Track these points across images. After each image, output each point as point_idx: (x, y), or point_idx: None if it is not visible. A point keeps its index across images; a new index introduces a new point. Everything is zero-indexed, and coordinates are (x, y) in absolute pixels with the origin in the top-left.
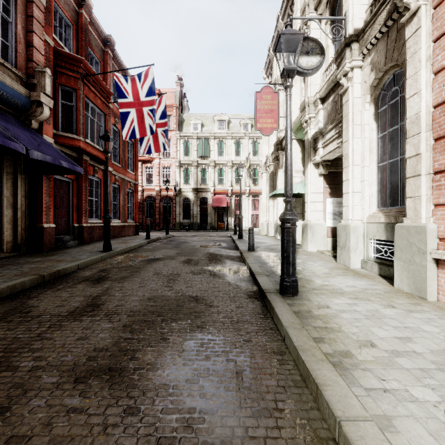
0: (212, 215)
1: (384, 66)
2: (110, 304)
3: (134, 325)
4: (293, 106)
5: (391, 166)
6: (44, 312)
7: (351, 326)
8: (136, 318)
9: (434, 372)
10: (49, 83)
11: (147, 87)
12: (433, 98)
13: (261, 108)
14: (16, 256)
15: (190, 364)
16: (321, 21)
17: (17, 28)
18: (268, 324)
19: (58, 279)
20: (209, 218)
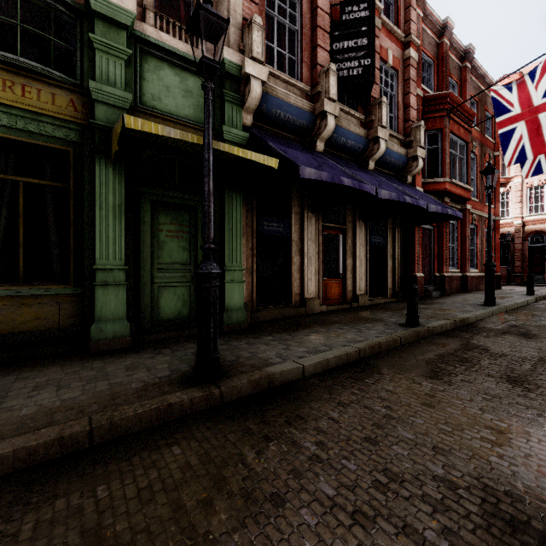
0: None
1: None
2: None
3: None
4: None
5: None
6: (505, 353)
7: None
8: None
9: None
10: (422, 135)
11: (545, 83)
12: None
13: None
14: (399, 302)
15: None
16: None
17: (398, 98)
18: None
19: (467, 326)
20: None
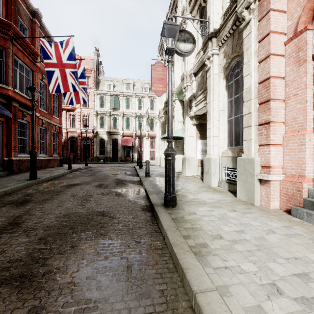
0: (121, 151)
1: (231, 55)
2: (29, 222)
3: (48, 238)
4: (177, 77)
5: (235, 120)
6: None
7: (208, 225)
8: (51, 231)
9: (256, 251)
10: None
11: (68, 52)
12: (258, 78)
13: (155, 76)
14: None
15: (92, 264)
16: (194, 21)
17: None
18: (154, 228)
19: None
20: (119, 154)
